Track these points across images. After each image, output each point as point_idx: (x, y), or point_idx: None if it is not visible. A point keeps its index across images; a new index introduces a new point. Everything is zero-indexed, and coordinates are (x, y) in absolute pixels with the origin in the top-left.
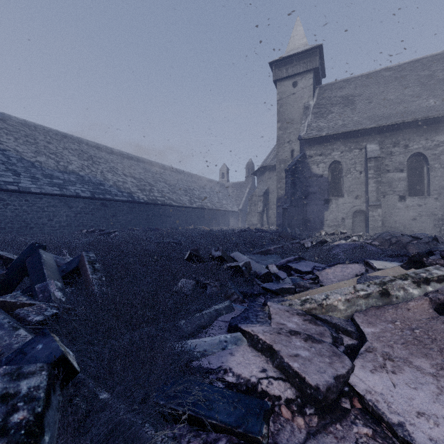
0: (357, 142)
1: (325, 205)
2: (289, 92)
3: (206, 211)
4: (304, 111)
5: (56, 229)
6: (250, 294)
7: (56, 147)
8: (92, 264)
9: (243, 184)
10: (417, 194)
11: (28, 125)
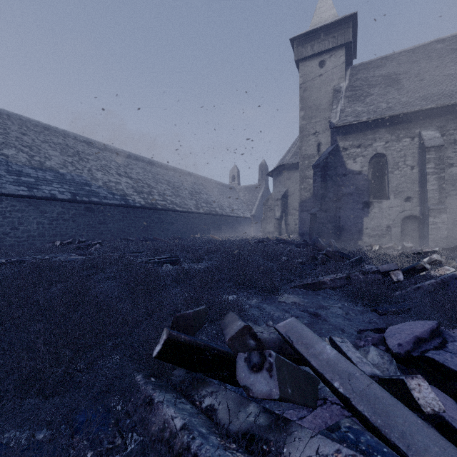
0: (408, 129)
1: (365, 210)
2: (315, 74)
3: (215, 218)
4: (335, 94)
5: (23, 240)
6: None
7: (33, 139)
8: None
9: (256, 187)
10: None
11: None
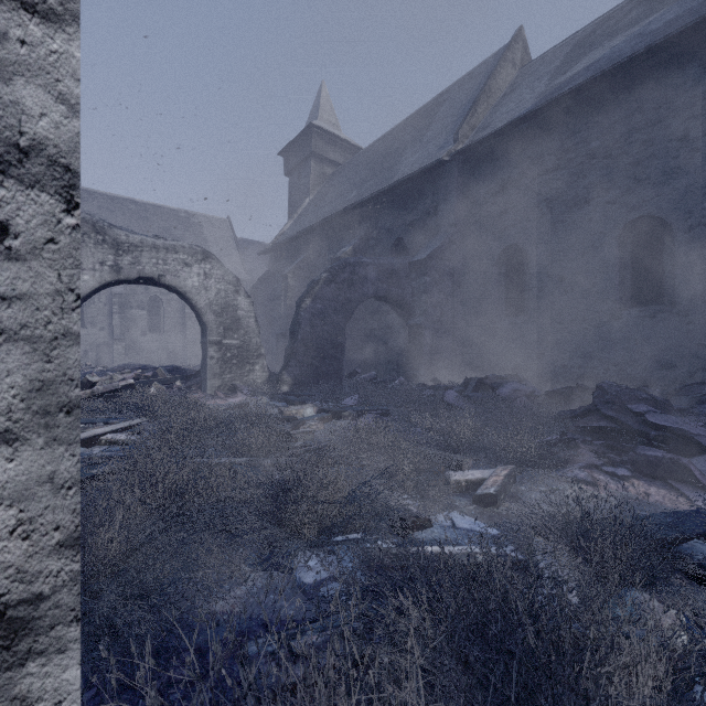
0: None
1: None
2: None
3: None
4: None
5: None
6: None
7: None
8: None
9: None
10: (156, 331)
11: None
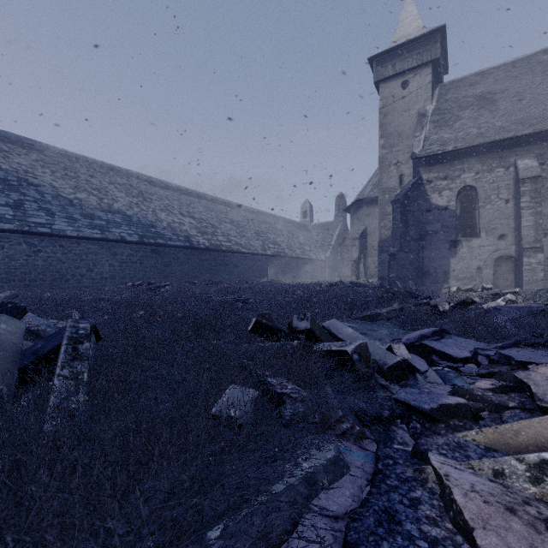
0: (502, 157)
1: (452, 249)
2: (397, 96)
3: (283, 260)
4: (419, 119)
5: (97, 281)
6: (376, 417)
7: (100, 181)
8: (75, 344)
9: (332, 224)
10: None
11: (68, 156)
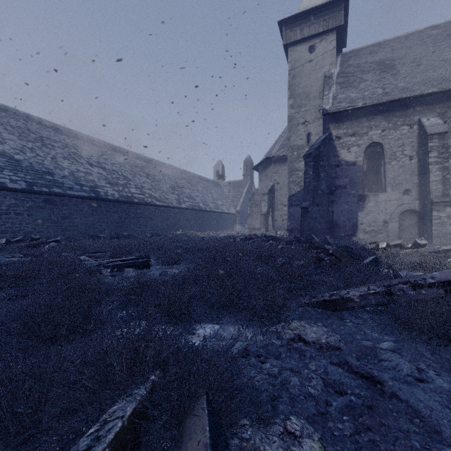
0: (406, 116)
1: (360, 203)
2: (304, 59)
3: (198, 213)
4: (326, 81)
5: None
6: None
7: None
8: None
9: (241, 183)
10: None
11: None
